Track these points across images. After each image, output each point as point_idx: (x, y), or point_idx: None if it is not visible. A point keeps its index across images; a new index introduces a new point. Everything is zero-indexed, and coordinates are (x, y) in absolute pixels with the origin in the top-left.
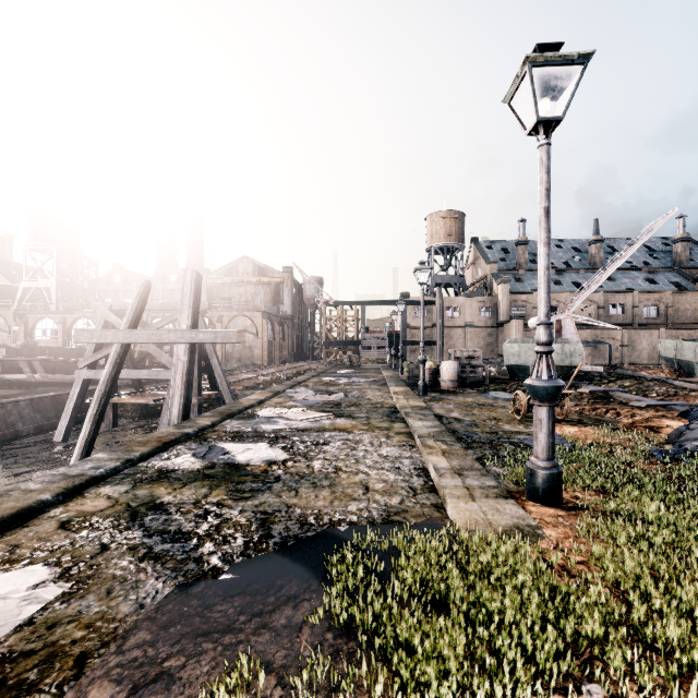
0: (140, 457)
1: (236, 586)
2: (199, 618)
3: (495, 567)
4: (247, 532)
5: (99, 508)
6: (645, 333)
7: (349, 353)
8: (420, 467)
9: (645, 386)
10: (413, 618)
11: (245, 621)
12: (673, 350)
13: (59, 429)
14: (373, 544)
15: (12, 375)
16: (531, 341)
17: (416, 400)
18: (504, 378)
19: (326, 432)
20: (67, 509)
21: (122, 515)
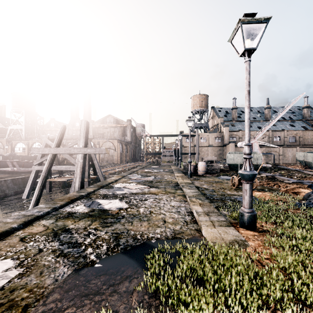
0: (59, 206)
1: (102, 270)
2: (83, 287)
3: (226, 261)
4: (108, 243)
5: (39, 231)
6: (290, 149)
7: (156, 158)
8: (189, 211)
9: (291, 173)
10: (187, 288)
11: (106, 288)
12: (303, 157)
13: (25, 192)
14: (167, 249)
15: (4, 168)
16: (239, 153)
17: (187, 180)
18: (226, 170)
19: (146, 194)
20: (24, 231)
21: (50, 234)
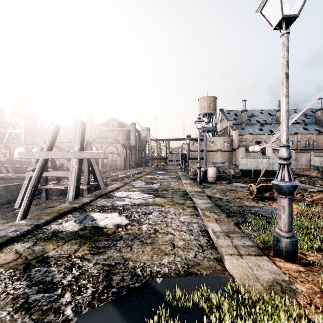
0: (44, 223)
1: None
2: None
3: None
4: (95, 283)
5: (7, 261)
6: (303, 153)
7: (162, 163)
8: (203, 229)
9: (313, 180)
10: None
11: None
12: (318, 162)
13: (17, 201)
14: (180, 298)
15: None
16: (251, 158)
17: (196, 187)
18: (238, 176)
19: (150, 206)
20: None
21: (19, 267)
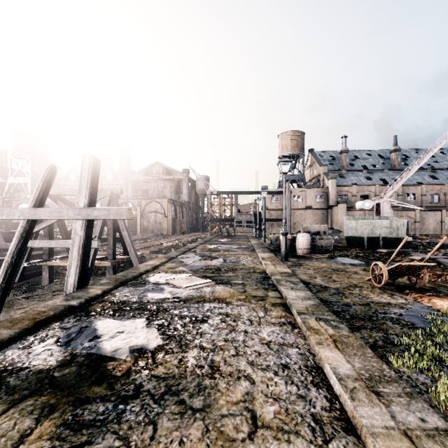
0: None
1: None
2: None
3: None
4: None
5: None
6: (431, 213)
7: (227, 227)
8: (312, 364)
9: None
10: None
11: None
12: None
13: None
14: None
15: None
16: (361, 218)
17: (281, 266)
18: (342, 246)
19: (206, 303)
20: None
21: None
